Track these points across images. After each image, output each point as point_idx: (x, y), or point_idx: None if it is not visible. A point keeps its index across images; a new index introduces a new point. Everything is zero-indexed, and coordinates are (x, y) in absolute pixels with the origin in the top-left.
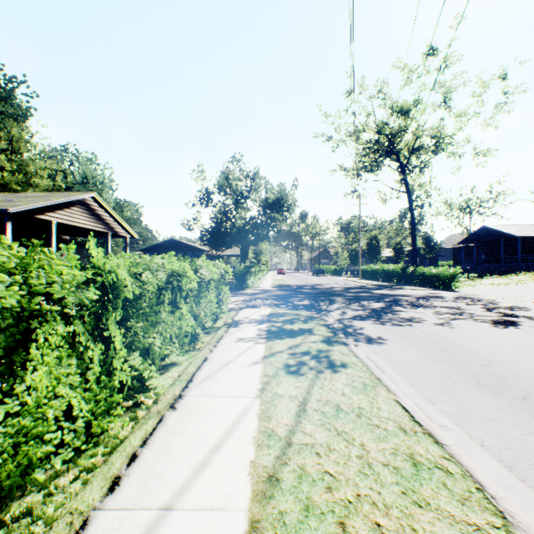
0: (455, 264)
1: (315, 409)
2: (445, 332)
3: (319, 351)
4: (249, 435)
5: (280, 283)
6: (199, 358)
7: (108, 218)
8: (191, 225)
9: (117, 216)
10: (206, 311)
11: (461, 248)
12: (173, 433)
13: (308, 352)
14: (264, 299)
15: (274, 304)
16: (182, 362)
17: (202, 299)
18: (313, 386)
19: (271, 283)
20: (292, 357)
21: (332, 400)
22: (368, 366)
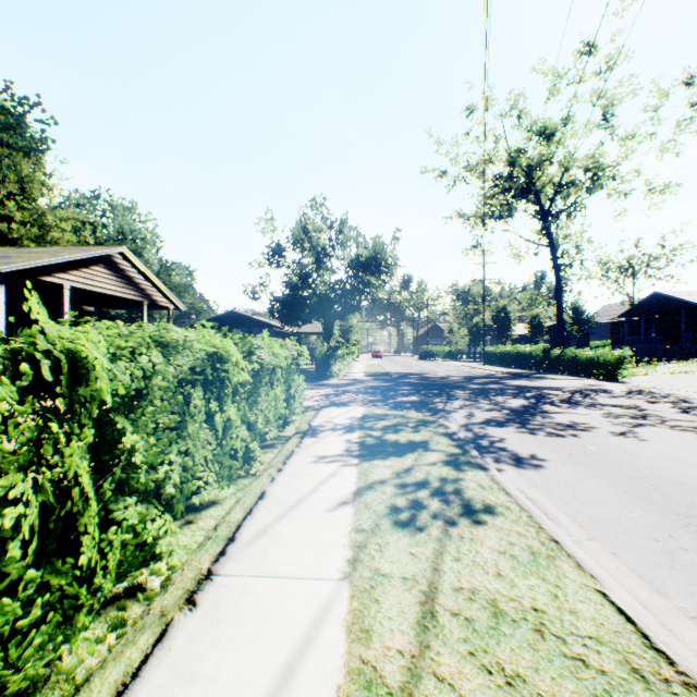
0: (613, 345)
1: (453, 611)
2: (633, 447)
3: (443, 482)
4: (327, 684)
5: (376, 370)
6: (252, 493)
7: (142, 281)
8: (257, 293)
9: (155, 279)
10: (267, 415)
11: (623, 322)
12: (178, 672)
13: (426, 483)
14: (355, 394)
15: (368, 400)
16: (225, 499)
17: (260, 396)
18: (442, 556)
19: (364, 370)
20: (401, 493)
21: (481, 588)
22: (530, 513)
